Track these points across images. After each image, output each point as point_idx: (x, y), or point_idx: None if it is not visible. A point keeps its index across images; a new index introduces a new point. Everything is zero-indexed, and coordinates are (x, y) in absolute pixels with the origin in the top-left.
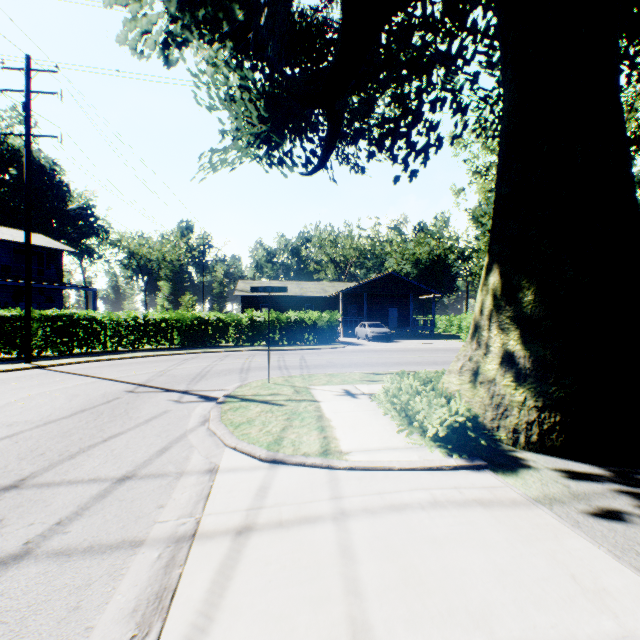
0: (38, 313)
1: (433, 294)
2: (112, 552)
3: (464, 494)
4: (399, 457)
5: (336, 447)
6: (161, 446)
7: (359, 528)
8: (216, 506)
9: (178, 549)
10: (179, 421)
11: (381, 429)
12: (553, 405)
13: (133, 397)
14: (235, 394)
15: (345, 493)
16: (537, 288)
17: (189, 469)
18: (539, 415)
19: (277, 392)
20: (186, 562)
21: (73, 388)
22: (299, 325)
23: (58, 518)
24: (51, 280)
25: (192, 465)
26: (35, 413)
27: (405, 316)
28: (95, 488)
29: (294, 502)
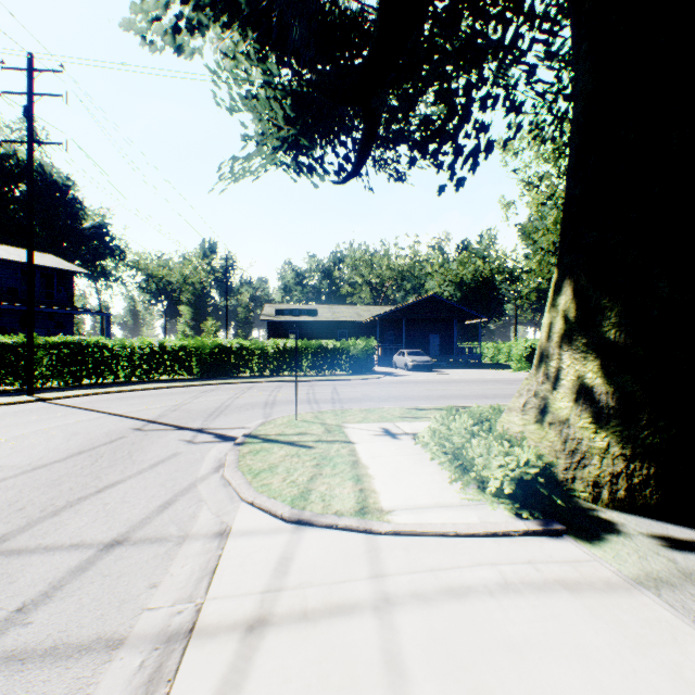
0: (43, 340)
1: (479, 319)
2: (80, 657)
3: (542, 572)
4: (454, 518)
5: (375, 503)
6: (164, 499)
7: (409, 624)
8: (223, 586)
9: (168, 653)
10: (189, 466)
11: (429, 479)
12: (646, 453)
13: (140, 436)
14: (256, 433)
15: (388, 569)
16: (622, 308)
17: (194, 531)
18: (627, 465)
19: (305, 431)
20: (176, 675)
21: (74, 425)
22: (331, 353)
23: (21, 602)
24: (61, 304)
25: (199, 526)
26: (25, 455)
27: (448, 343)
28: (75, 557)
29: (323, 582)
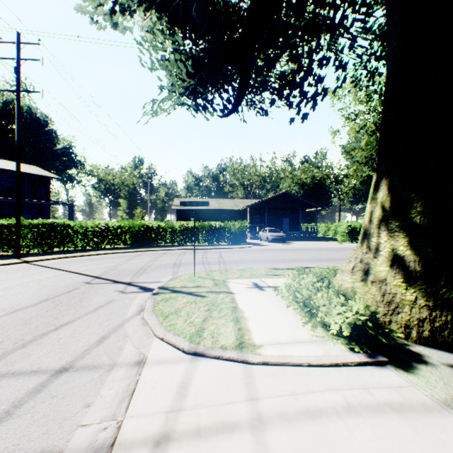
0: (28, 222)
1: (316, 208)
2: None
3: (374, 396)
4: (306, 352)
5: (249, 340)
6: (101, 335)
7: (277, 442)
8: (138, 406)
9: None
10: (120, 310)
11: (287, 321)
12: (444, 305)
13: (88, 288)
14: (167, 286)
15: (260, 393)
16: (425, 201)
17: (120, 361)
18: (430, 313)
19: (200, 284)
20: None
21: (45, 279)
22: (218, 230)
23: None
24: (42, 198)
25: (124, 356)
26: (9, 301)
27: (295, 224)
28: (33, 381)
29: (212, 403)
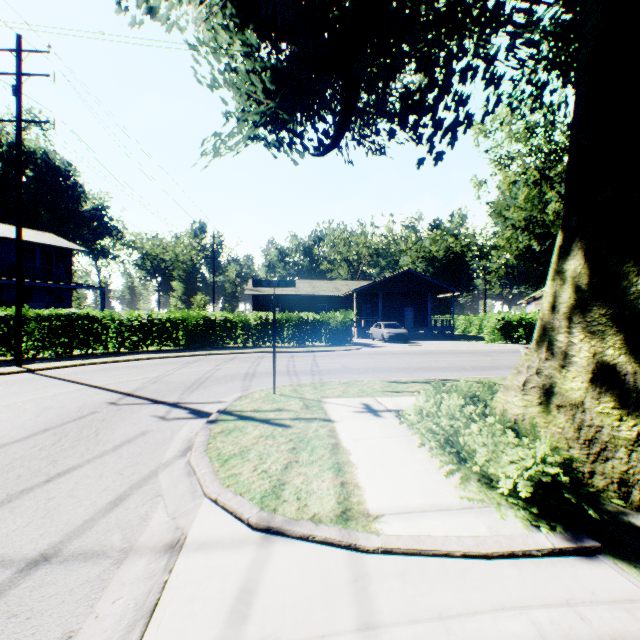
0: (34, 312)
1: (452, 292)
2: None
3: (590, 622)
4: (458, 528)
5: (360, 504)
6: (117, 493)
7: None
8: None
9: None
10: (155, 448)
11: (420, 470)
12: None
13: (112, 411)
14: (232, 409)
15: (381, 615)
16: None
17: (141, 542)
18: None
19: (282, 407)
20: None
21: (50, 398)
22: (311, 325)
23: None
24: (60, 279)
25: (148, 533)
26: None
27: (422, 316)
28: None
29: (294, 636)
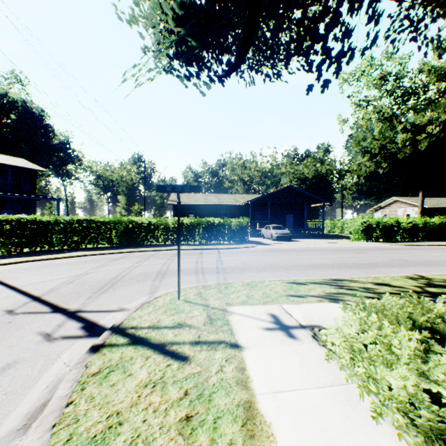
0: None
1: (323, 203)
2: None
3: None
4: None
5: None
6: None
7: None
8: None
9: None
10: None
11: None
12: None
13: None
14: (127, 324)
15: None
16: None
17: None
18: None
19: (184, 320)
20: None
21: None
22: (216, 228)
23: None
24: (27, 193)
25: None
26: None
27: (299, 220)
28: None
29: None
